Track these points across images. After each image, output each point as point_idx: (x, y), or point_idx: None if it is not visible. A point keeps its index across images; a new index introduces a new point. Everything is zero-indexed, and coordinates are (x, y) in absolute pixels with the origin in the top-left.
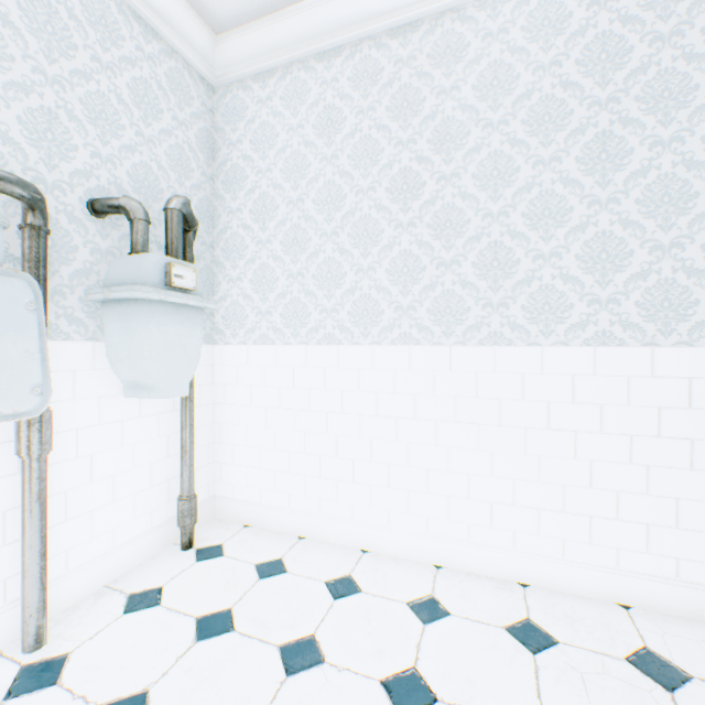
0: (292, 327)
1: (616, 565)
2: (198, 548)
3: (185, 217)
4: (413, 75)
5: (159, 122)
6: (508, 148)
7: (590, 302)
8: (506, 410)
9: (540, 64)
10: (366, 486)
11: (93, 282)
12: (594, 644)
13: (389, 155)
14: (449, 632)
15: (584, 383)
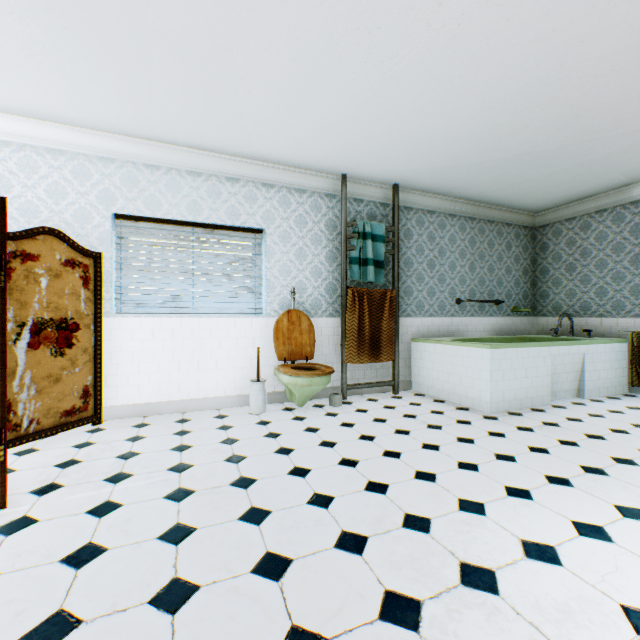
0: None
1: None
2: None
3: None
4: None
5: None
6: None
7: None
8: None
9: None
10: None
11: None
12: None
13: None
14: None
15: None
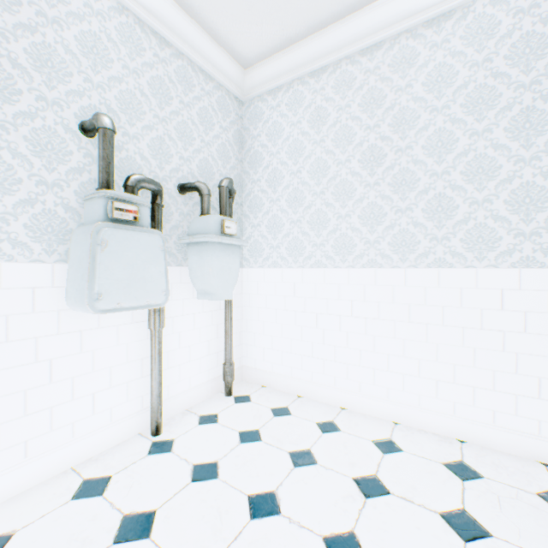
0: (293, 256)
1: (537, 433)
2: (235, 395)
3: (229, 190)
4: (377, 80)
5: (212, 132)
6: (449, 125)
7: (516, 235)
8: (447, 314)
9: (474, 62)
10: (343, 364)
11: (180, 232)
12: (512, 482)
13: (360, 137)
14: (401, 460)
15: (511, 296)
